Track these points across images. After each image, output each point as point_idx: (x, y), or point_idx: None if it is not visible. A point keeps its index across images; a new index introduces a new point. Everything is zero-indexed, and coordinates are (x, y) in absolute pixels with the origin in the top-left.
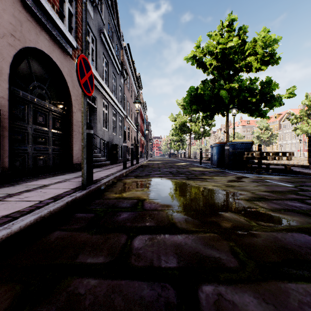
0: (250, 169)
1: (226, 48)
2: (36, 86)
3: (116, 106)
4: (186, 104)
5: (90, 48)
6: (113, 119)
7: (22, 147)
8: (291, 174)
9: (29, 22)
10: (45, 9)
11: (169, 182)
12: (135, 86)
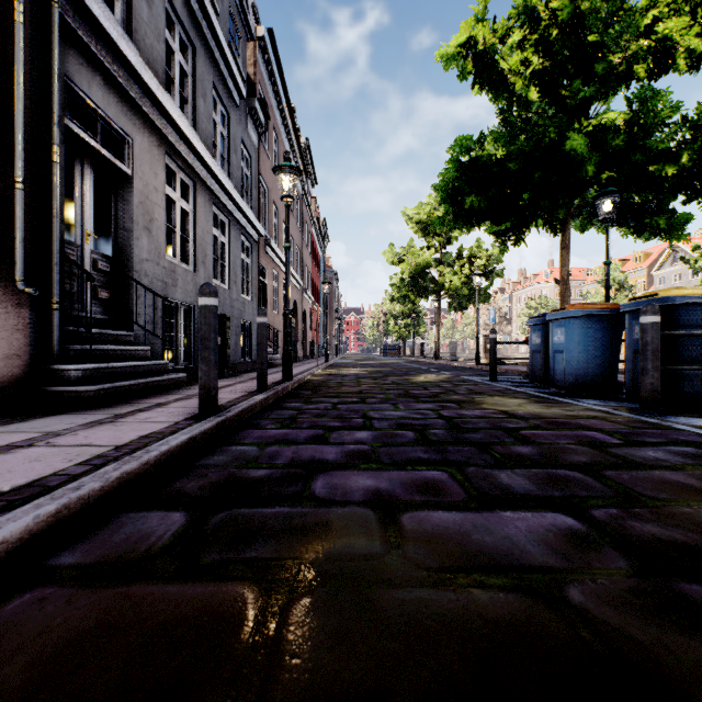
0: None
1: None
2: None
3: (227, 198)
4: (441, 196)
5: None
6: (218, 238)
7: None
8: None
9: None
10: None
11: None
12: None
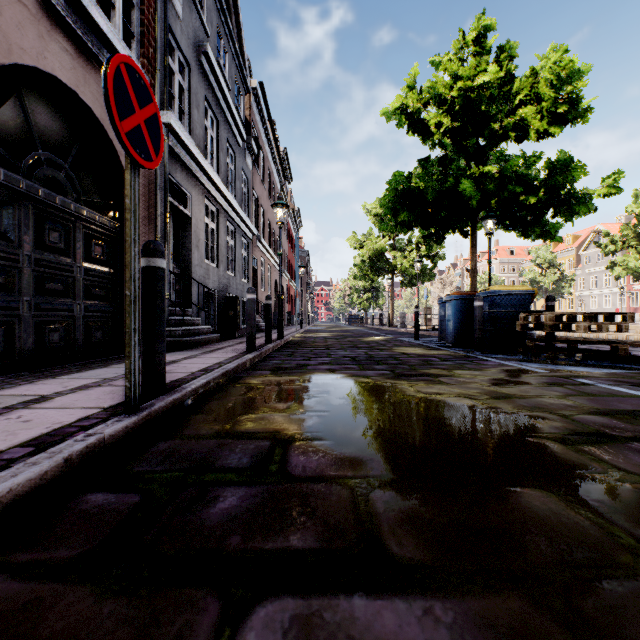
0: (533, 353)
1: (473, 89)
2: (43, 161)
3: (235, 214)
4: (385, 210)
5: (176, 85)
6: (229, 242)
7: (3, 302)
8: (628, 364)
9: (21, 5)
10: None
11: (352, 387)
12: (277, 175)
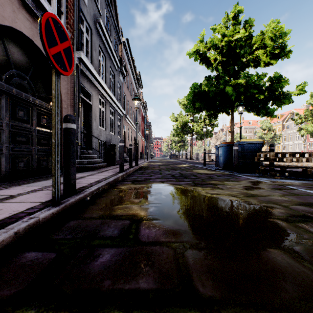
0: (263, 172)
1: (232, 41)
2: (15, 75)
3: (114, 104)
4: (188, 102)
5: (84, 39)
6: (111, 117)
7: None
8: (312, 178)
9: None
10: None
11: (173, 190)
12: (135, 85)
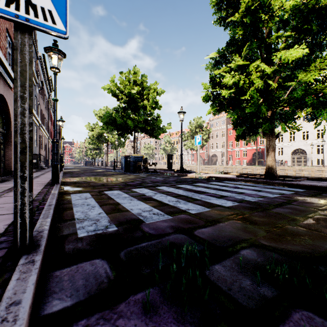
0: (139, 172)
1: (131, 92)
2: None
3: (34, 117)
4: (103, 123)
5: None
6: None
7: None
8: (156, 173)
9: None
10: (7, 69)
11: (94, 178)
12: (46, 90)
